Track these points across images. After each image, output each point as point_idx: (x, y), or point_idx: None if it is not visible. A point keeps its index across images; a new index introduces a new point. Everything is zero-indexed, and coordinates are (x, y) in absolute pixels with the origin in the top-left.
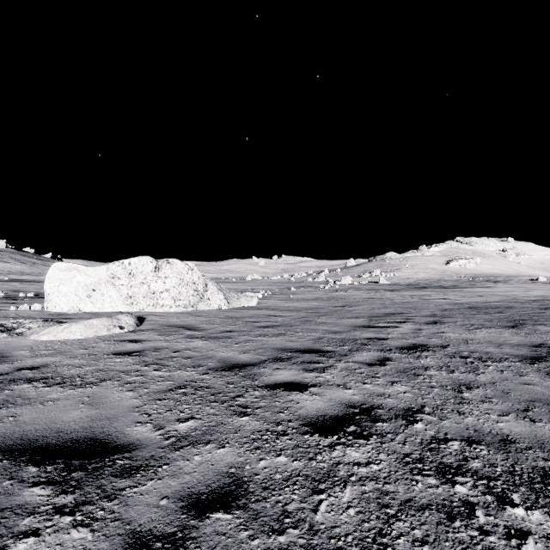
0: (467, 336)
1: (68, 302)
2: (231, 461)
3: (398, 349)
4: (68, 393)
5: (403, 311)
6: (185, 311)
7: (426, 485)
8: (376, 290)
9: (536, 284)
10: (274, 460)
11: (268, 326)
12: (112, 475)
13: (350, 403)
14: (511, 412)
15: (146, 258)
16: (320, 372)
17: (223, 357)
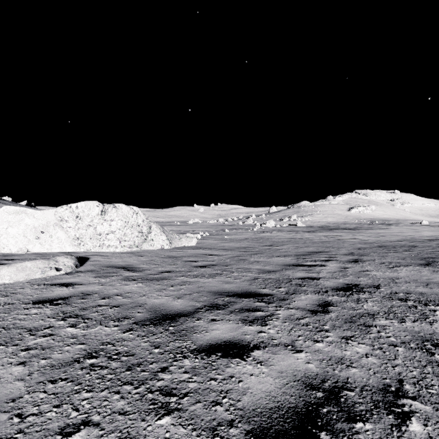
0: (391, 274)
1: (16, 244)
2: None
3: (334, 290)
4: None
5: (324, 250)
6: (130, 251)
7: None
8: (296, 231)
9: (421, 226)
10: None
11: (205, 266)
12: None
13: (307, 379)
14: None
15: (93, 202)
16: (262, 324)
17: (155, 304)
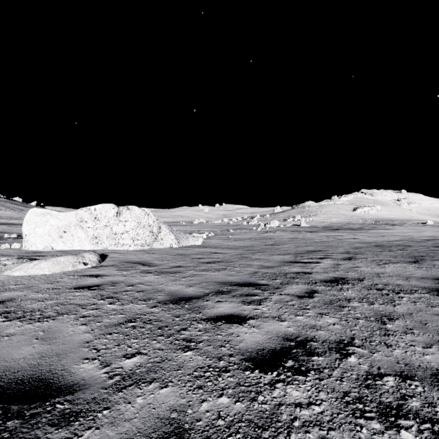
0: (378, 270)
1: (42, 242)
2: (173, 403)
3: (322, 282)
4: (25, 327)
5: (322, 249)
6: (142, 249)
7: (371, 430)
8: (299, 231)
9: (425, 226)
10: (216, 401)
11: (211, 262)
12: (48, 424)
13: (286, 336)
14: (434, 343)
15: (109, 205)
16: (257, 304)
17: (172, 290)
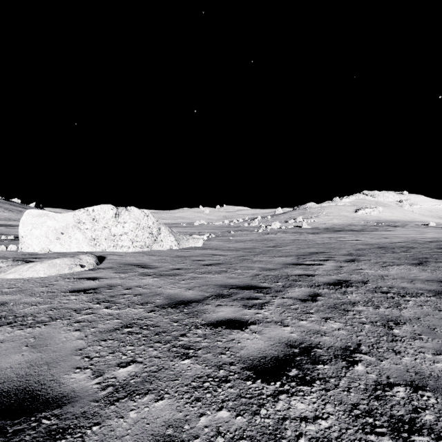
0: (382, 272)
1: (39, 244)
2: (169, 417)
3: (325, 285)
4: (15, 333)
5: (324, 250)
6: (141, 251)
7: None
8: (300, 233)
9: (428, 228)
10: (215, 415)
11: (211, 264)
12: None
13: (289, 342)
14: None
15: (107, 206)
16: (259, 308)
17: (171, 293)
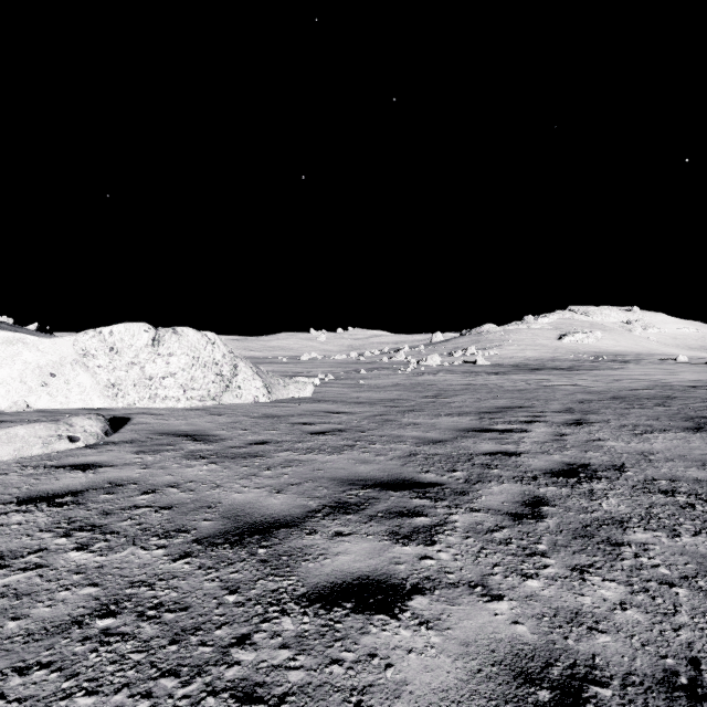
0: (641, 446)
1: (8, 395)
2: None
3: (547, 476)
4: None
5: (523, 404)
6: (201, 406)
7: None
8: (475, 372)
9: (677, 364)
10: None
11: (326, 432)
12: None
13: (517, 659)
14: None
15: (138, 324)
16: (426, 542)
17: (237, 503)
